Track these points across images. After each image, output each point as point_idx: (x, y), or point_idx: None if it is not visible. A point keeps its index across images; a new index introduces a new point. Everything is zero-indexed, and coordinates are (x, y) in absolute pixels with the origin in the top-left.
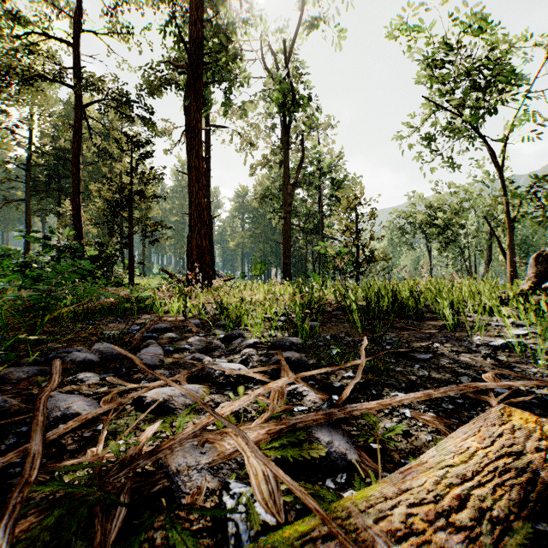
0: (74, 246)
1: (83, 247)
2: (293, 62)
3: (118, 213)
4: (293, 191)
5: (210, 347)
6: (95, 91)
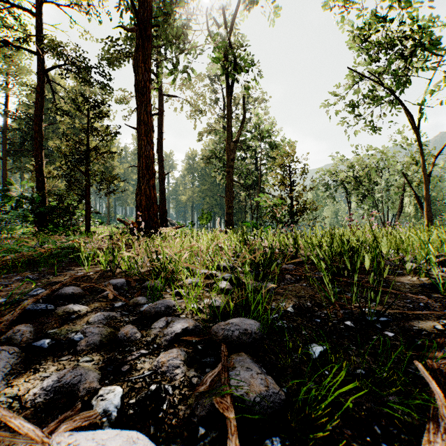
0: (33, 197)
1: (45, 198)
2: (235, 37)
3: (75, 167)
4: (235, 148)
5: (116, 334)
6: (54, 55)
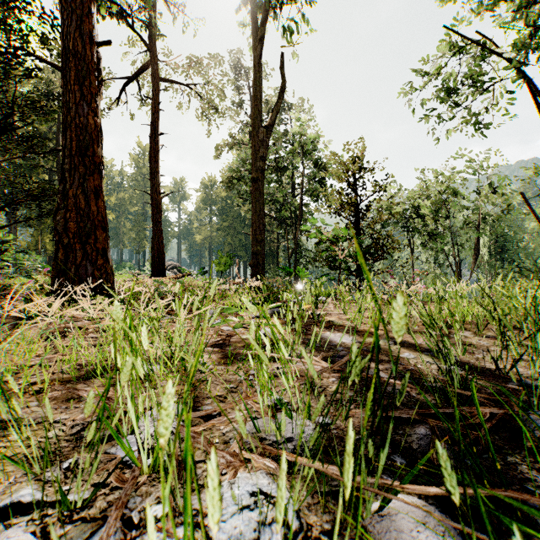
0: None
1: None
2: None
3: None
4: (267, 138)
5: None
6: None
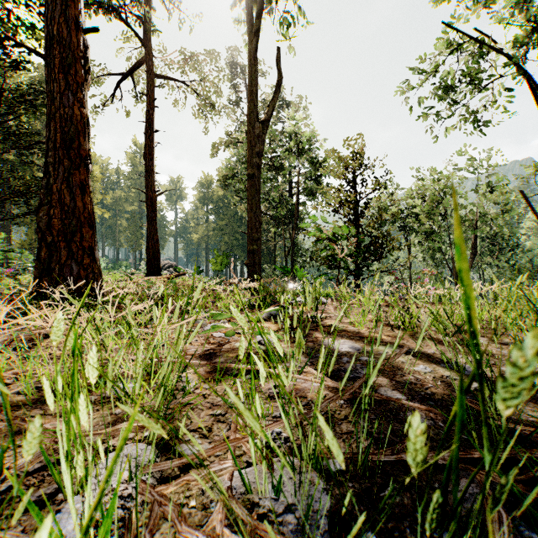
0: None
1: None
2: None
3: None
4: (264, 133)
5: None
6: None
